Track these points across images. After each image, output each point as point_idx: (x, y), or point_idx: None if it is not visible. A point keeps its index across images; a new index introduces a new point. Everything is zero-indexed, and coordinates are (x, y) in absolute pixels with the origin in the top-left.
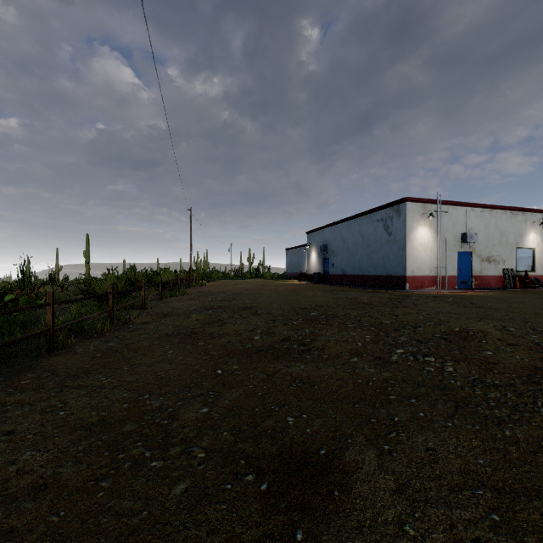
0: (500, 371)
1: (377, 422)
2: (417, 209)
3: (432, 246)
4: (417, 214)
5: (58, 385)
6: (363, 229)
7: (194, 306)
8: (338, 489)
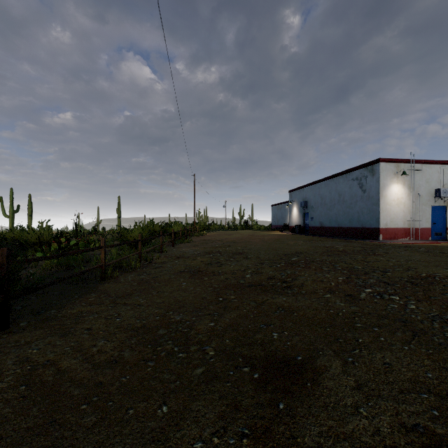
0: None
1: (344, 341)
2: (390, 168)
3: (405, 201)
4: (390, 173)
5: (112, 302)
6: (339, 187)
7: (198, 251)
8: (311, 382)
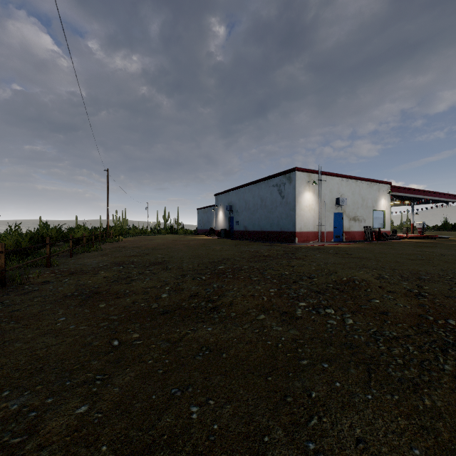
0: (392, 321)
1: (294, 401)
2: (303, 177)
3: (315, 208)
4: (303, 181)
5: None
6: (262, 193)
7: (105, 262)
8: None
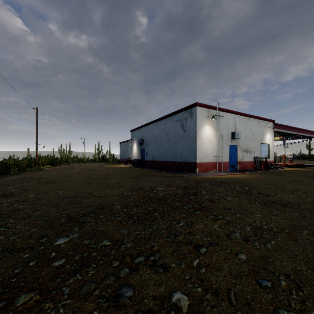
0: None
1: None
2: (203, 112)
3: (213, 140)
4: (203, 116)
5: None
6: (167, 127)
7: None
8: None
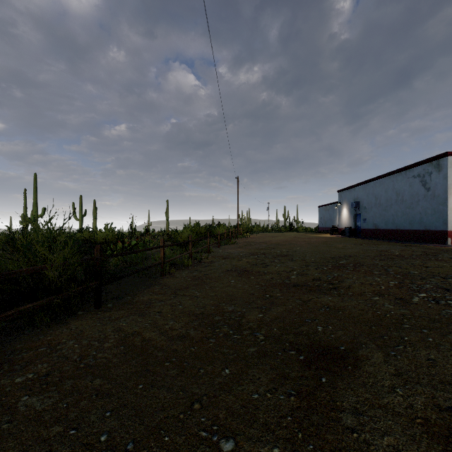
0: None
1: (389, 338)
2: None
3: None
4: None
5: (173, 293)
6: (397, 186)
7: (243, 252)
8: (351, 366)
